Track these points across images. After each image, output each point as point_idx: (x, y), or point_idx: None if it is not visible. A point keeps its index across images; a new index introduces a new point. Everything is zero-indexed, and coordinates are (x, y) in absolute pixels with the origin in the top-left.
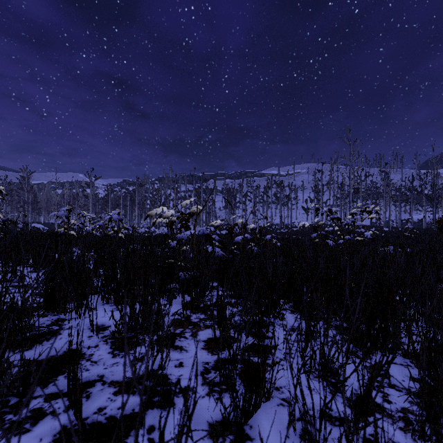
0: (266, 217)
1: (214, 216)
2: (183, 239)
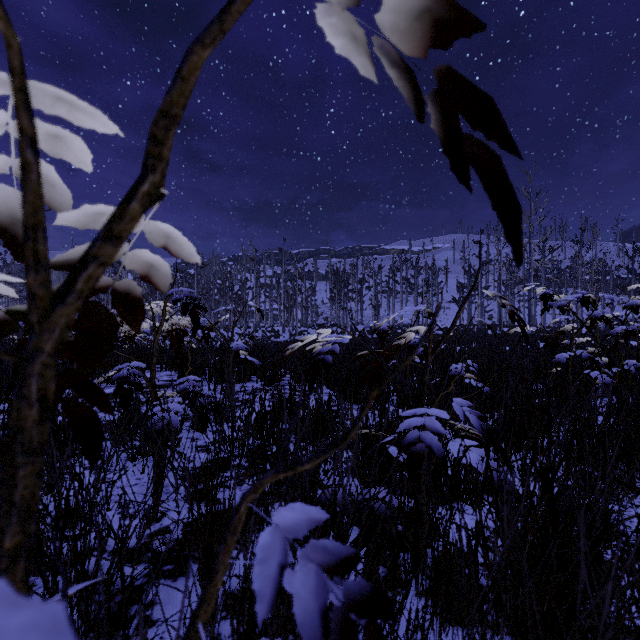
0: (430, 315)
1: (314, 312)
2: (201, 394)
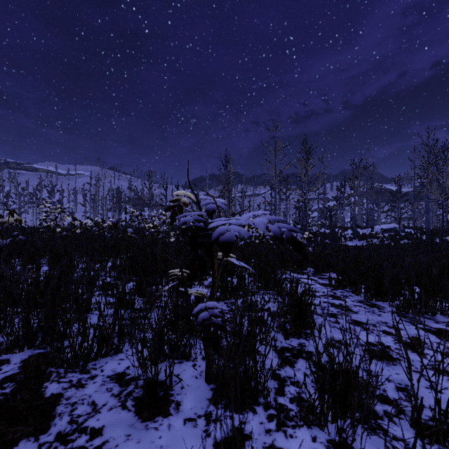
0: None
1: None
2: None
